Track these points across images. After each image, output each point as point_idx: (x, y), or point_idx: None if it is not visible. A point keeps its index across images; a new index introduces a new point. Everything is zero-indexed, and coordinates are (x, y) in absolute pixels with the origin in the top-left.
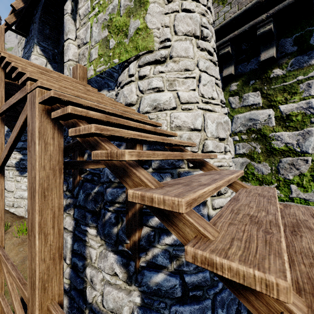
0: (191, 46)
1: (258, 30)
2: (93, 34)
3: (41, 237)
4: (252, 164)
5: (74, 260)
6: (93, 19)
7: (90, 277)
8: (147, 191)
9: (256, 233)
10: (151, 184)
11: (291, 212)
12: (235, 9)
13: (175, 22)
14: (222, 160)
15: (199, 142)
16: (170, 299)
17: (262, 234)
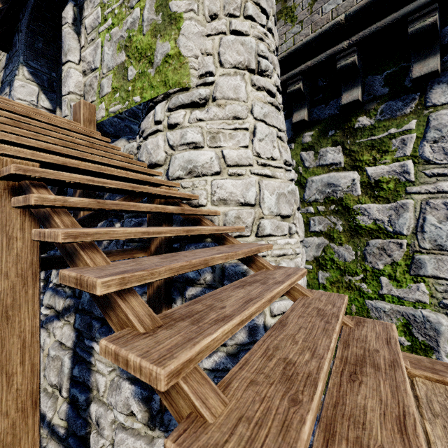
0: (242, 84)
1: (338, 62)
2: (105, 57)
3: (1, 380)
4: (332, 247)
5: (74, 392)
6: (105, 35)
7: (96, 418)
8: (126, 344)
9: (279, 403)
10: (140, 326)
11: (361, 335)
12: (307, 30)
13: (220, 49)
14: (285, 246)
15: (252, 222)
16: None
17: (285, 406)
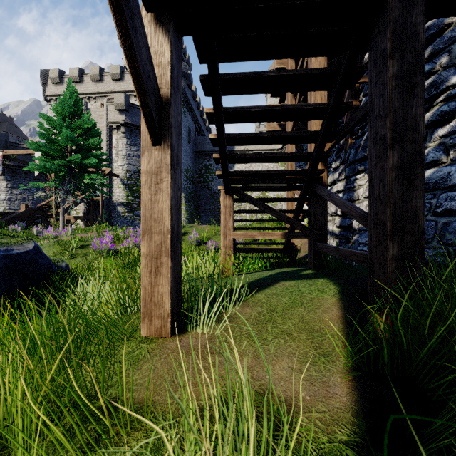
0: None
1: None
2: None
3: None
4: None
5: None
6: None
7: None
8: None
9: None
10: None
11: None
12: None
13: None
14: None
15: None
16: (440, 190)
17: None
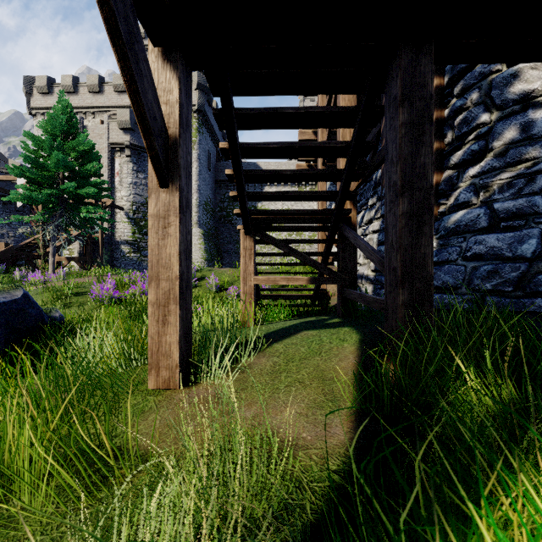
0: None
1: None
2: None
3: None
4: None
5: (379, 248)
6: None
7: None
8: None
9: None
10: None
11: None
12: None
13: None
14: None
15: None
16: (470, 233)
17: None
